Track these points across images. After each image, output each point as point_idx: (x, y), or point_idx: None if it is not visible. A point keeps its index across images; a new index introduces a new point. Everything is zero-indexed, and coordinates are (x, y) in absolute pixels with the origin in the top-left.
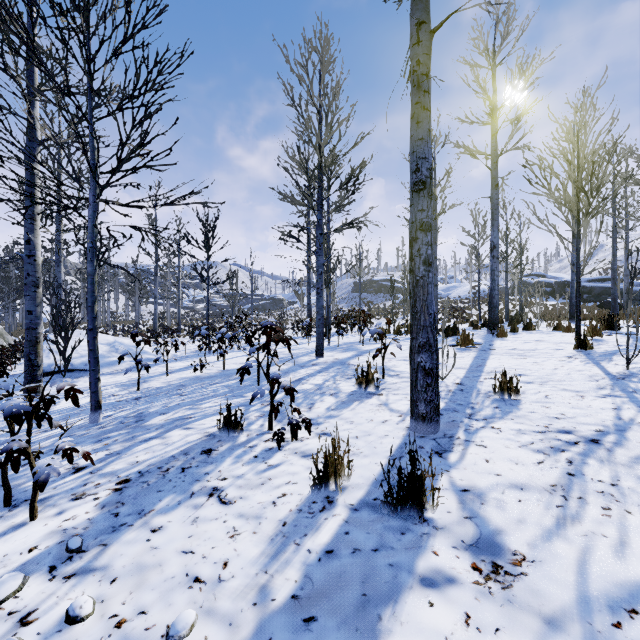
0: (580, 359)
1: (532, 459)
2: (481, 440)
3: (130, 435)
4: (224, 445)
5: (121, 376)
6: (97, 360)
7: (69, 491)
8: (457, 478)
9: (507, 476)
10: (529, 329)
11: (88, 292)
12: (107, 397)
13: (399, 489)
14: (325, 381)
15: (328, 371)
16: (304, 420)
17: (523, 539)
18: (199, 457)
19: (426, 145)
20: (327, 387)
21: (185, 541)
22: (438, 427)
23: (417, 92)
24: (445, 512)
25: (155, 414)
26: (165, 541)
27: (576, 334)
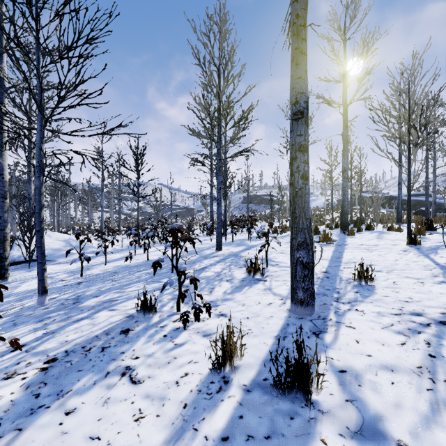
0: (413, 252)
1: (395, 340)
2: (349, 322)
3: (66, 315)
4: (140, 325)
5: (72, 265)
6: (43, 255)
7: (3, 370)
8: (334, 358)
9: (377, 357)
10: (369, 229)
11: (36, 201)
12: (57, 282)
13: (287, 374)
14: (223, 269)
15: (225, 261)
16: (205, 305)
17: (404, 426)
18: (118, 337)
19: (303, 82)
20: (224, 274)
21: (94, 425)
22: (313, 310)
23: (296, 39)
24: (328, 394)
25: (90, 297)
26: (76, 425)
27: (408, 233)
